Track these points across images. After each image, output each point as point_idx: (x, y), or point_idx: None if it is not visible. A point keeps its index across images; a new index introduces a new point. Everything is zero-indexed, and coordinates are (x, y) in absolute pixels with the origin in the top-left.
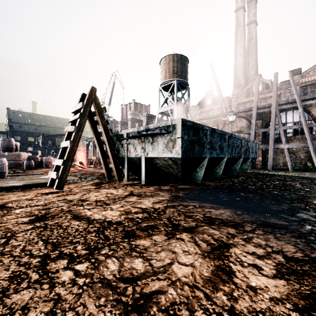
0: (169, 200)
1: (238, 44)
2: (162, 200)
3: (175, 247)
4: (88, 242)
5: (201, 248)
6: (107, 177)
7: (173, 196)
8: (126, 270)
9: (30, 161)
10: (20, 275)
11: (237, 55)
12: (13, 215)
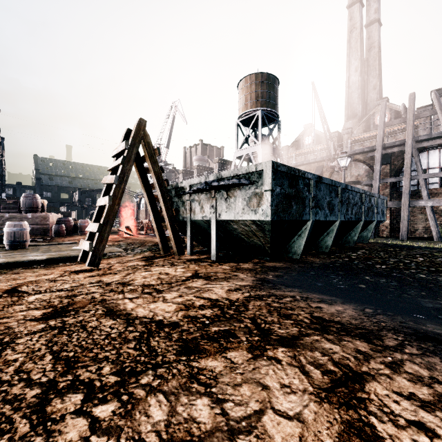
0: (252, 286)
1: (352, 55)
2: (242, 287)
3: (265, 375)
4: (121, 359)
5: (313, 380)
6: (162, 248)
7: (258, 279)
8: (180, 424)
9: (61, 225)
10: (0, 423)
11: (351, 70)
12: (23, 305)
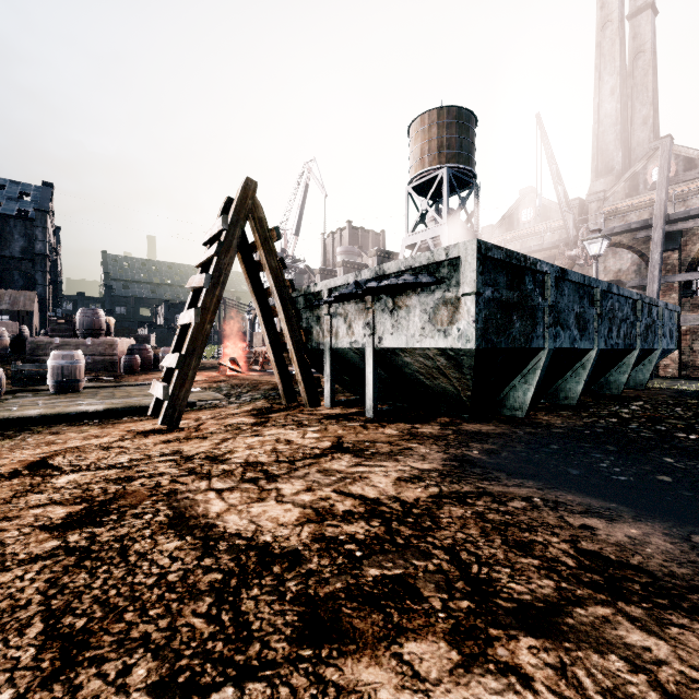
0: (443, 472)
1: (604, 68)
2: (424, 473)
3: None
4: (175, 645)
5: None
6: (284, 395)
7: (453, 458)
8: None
9: (134, 356)
10: None
11: (603, 94)
12: (44, 493)
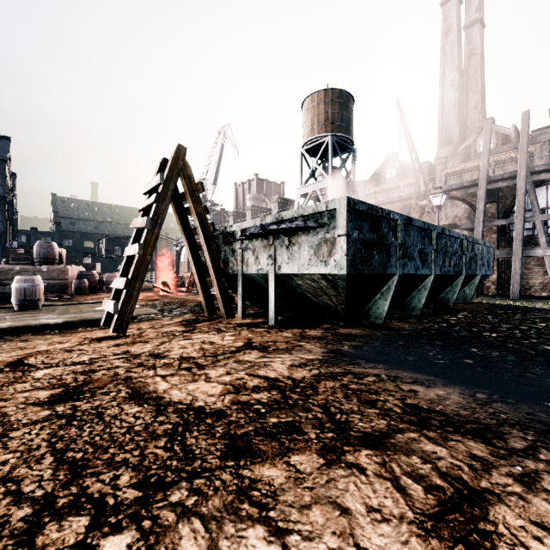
0: (322, 360)
1: (447, 65)
2: (309, 361)
3: (344, 492)
4: (146, 463)
5: (412, 501)
6: (206, 309)
7: (330, 351)
8: None
9: (82, 280)
10: None
11: (446, 84)
12: (27, 383)
